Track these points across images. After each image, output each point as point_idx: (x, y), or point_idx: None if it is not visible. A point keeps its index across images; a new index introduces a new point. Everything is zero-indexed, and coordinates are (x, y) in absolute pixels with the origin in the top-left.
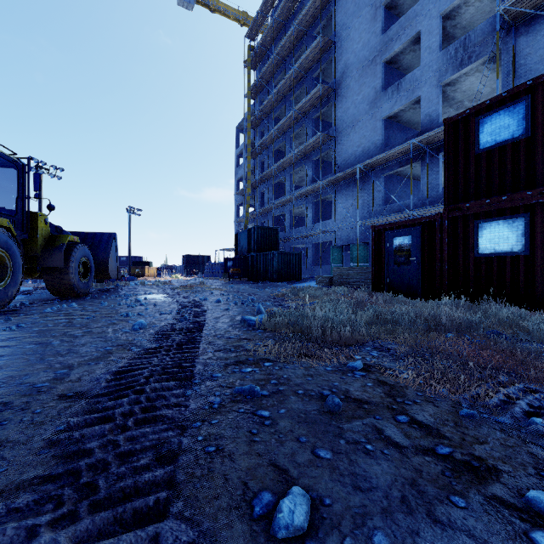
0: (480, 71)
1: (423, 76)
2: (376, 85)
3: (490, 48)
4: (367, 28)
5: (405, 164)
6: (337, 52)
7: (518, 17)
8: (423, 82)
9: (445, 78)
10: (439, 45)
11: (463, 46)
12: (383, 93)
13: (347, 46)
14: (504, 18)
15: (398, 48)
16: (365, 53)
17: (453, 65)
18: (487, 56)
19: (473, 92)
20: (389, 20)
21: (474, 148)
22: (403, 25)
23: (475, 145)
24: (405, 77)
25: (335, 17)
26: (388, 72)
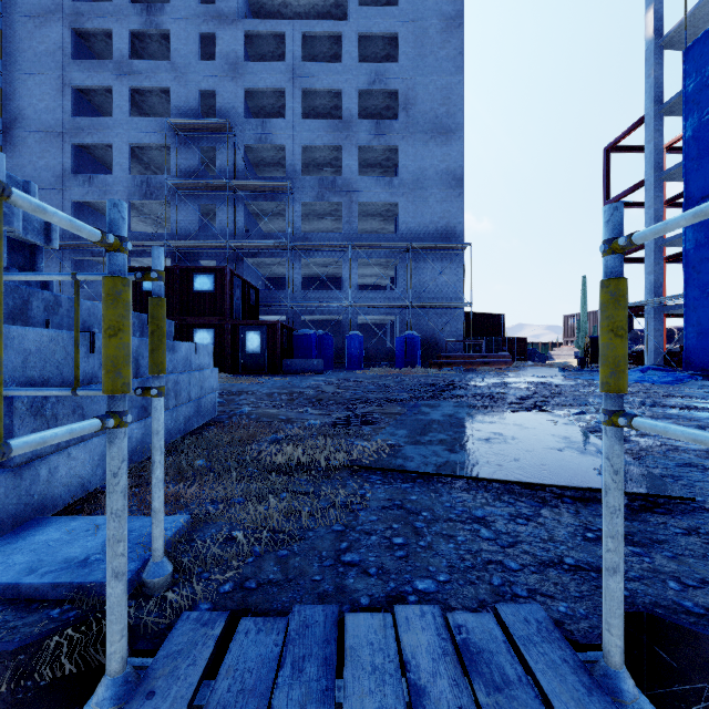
0: (161, 204)
1: (115, 185)
2: (64, 162)
3: (164, 196)
4: (53, 95)
5: (97, 255)
6: (6, 87)
7: (180, 190)
8: (115, 191)
9: (134, 199)
10: (129, 168)
11: (147, 183)
12: (74, 177)
13: (22, 92)
14: (171, 186)
15: (90, 143)
16: (49, 119)
17: (140, 192)
18: (163, 201)
19: (158, 213)
20: (80, 102)
21: (141, 288)
22: (96, 126)
23: (141, 287)
24: (98, 176)
25: (2, 42)
26: (78, 153)
